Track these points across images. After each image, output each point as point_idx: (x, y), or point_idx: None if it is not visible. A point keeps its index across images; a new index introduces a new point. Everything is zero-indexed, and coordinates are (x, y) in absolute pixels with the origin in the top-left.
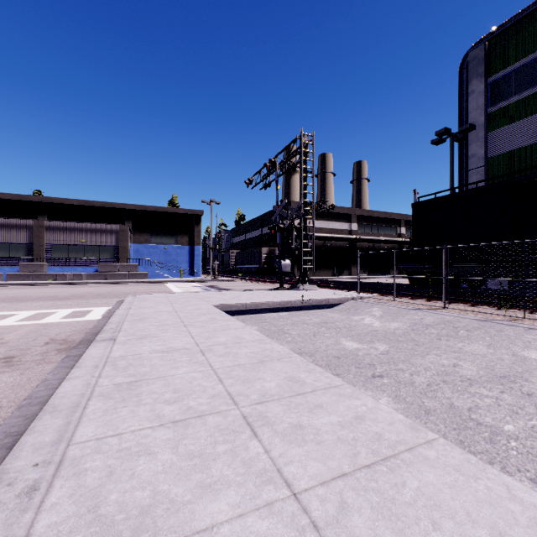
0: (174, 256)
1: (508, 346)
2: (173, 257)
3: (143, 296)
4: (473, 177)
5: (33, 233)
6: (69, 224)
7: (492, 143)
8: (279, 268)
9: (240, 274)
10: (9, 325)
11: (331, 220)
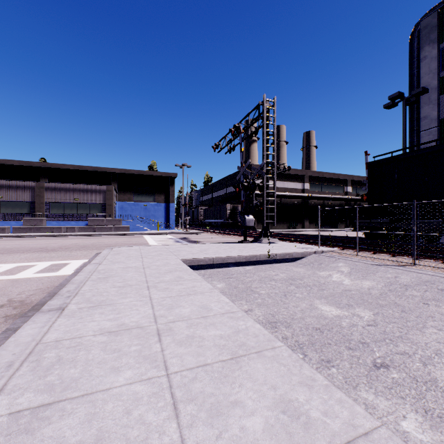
0: (152, 212)
1: None
2: (151, 212)
3: (119, 249)
4: (425, 137)
5: (35, 193)
6: (64, 185)
7: None
8: (243, 223)
9: (208, 227)
10: None
11: (287, 180)
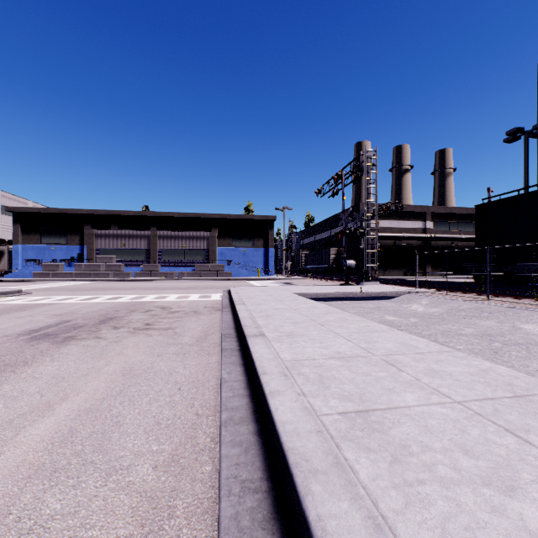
0: (251, 257)
1: (513, 322)
2: (250, 258)
3: (240, 287)
4: None
5: (150, 241)
6: (174, 233)
7: None
8: (345, 267)
9: (310, 274)
10: (174, 300)
11: (403, 219)
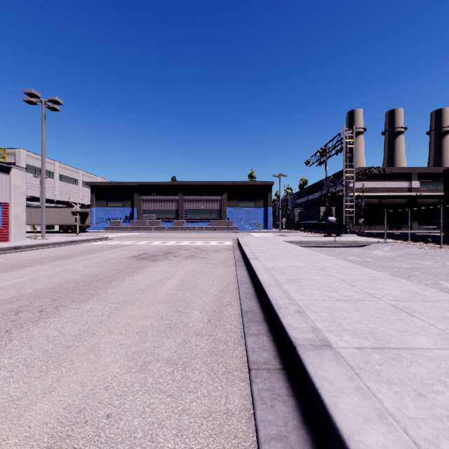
0: (253, 215)
1: (445, 261)
2: (253, 215)
3: (245, 237)
4: None
5: (179, 204)
6: (195, 197)
7: None
8: (327, 222)
9: (302, 228)
10: (201, 244)
11: (388, 180)
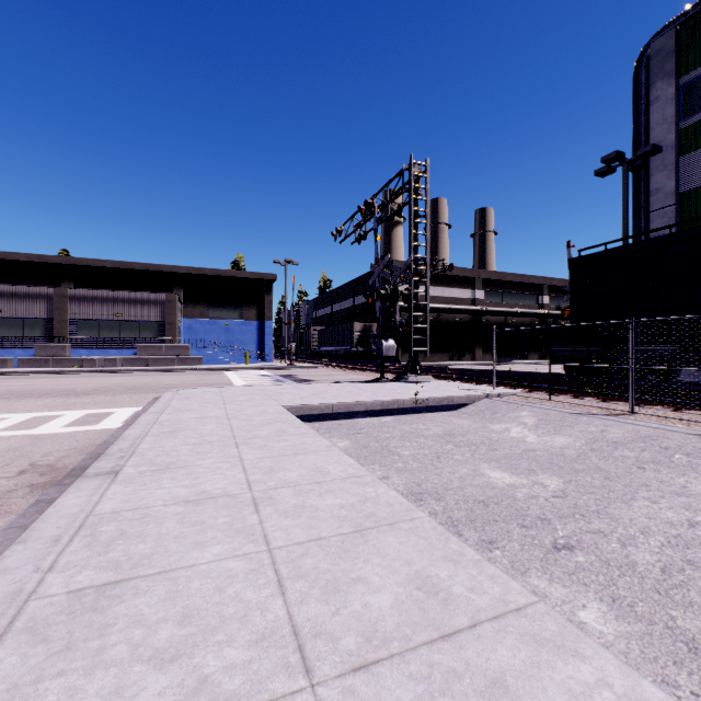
0: (237, 334)
1: None
2: (236, 336)
3: (189, 391)
4: (657, 221)
5: (54, 305)
6: (100, 293)
7: (687, 172)
8: (380, 352)
9: (325, 359)
10: None
11: (448, 285)
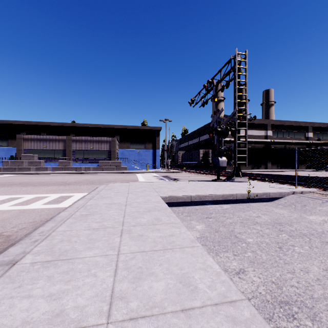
0: (143, 156)
1: None
2: (143, 156)
3: (113, 185)
4: None
5: (66, 144)
6: (84, 138)
7: None
8: (217, 164)
9: (185, 168)
10: (0, 209)
11: (251, 129)
